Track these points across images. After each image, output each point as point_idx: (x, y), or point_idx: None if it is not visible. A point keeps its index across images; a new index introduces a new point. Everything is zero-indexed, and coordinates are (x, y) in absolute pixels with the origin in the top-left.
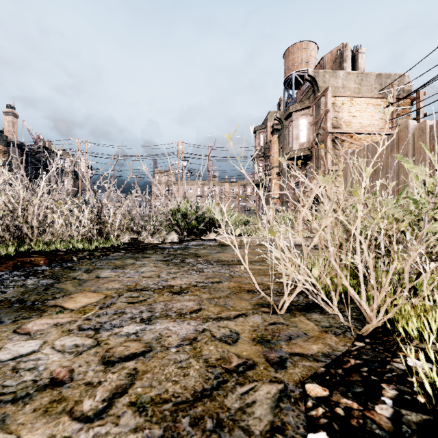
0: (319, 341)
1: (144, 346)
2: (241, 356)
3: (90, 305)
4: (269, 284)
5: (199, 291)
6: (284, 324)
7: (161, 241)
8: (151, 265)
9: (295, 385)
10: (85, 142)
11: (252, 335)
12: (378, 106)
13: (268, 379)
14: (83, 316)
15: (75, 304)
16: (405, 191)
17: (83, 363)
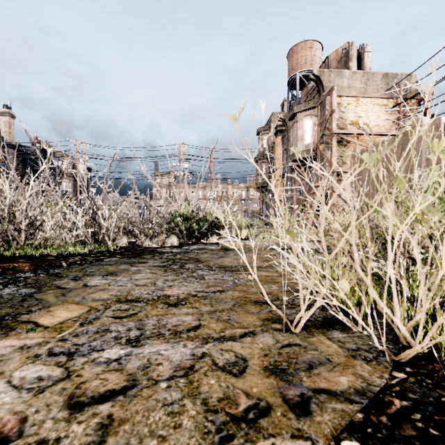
0: (347, 370)
1: (126, 379)
2: (250, 395)
3: (69, 321)
4: (278, 293)
5: (199, 302)
6: (301, 346)
7: (161, 245)
8: (147, 271)
9: (328, 443)
10: (84, 143)
11: (263, 362)
12: (384, 106)
13: (289, 433)
14: (58, 336)
15: (52, 319)
16: (432, 188)
17: (41, 407)
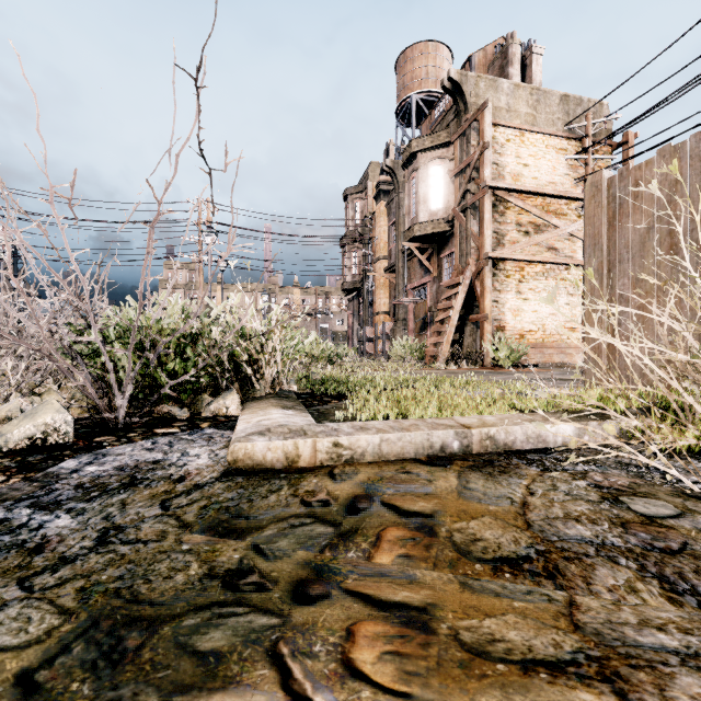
0: None
1: None
2: None
3: None
4: None
5: None
6: None
7: None
8: None
9: None
10: None
11: None
12: (563, 151)
13: None
14: None
15: None
16: None
17: None
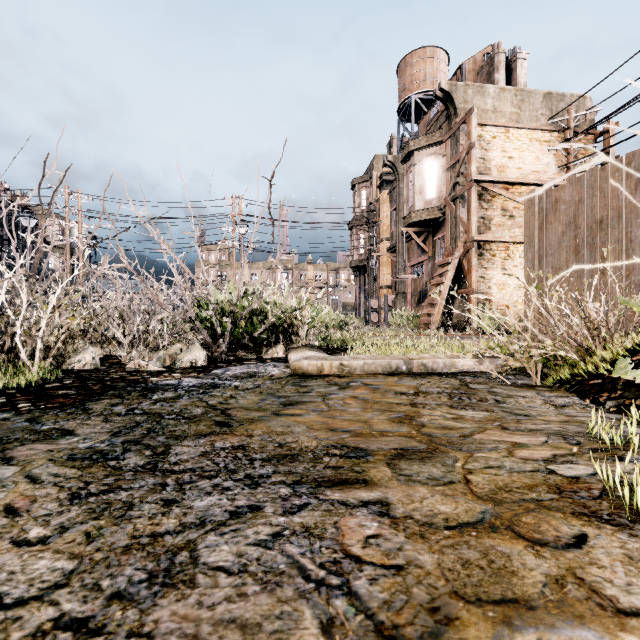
0: None
1: None
2: None
3: None
4: None
5: None
6: None
7: (170, 364)
8: (2, 496)
9: None
10: (78, 192)
11: None
12: (546, 143)
13: None
14: None
15: None
16: None
17: None
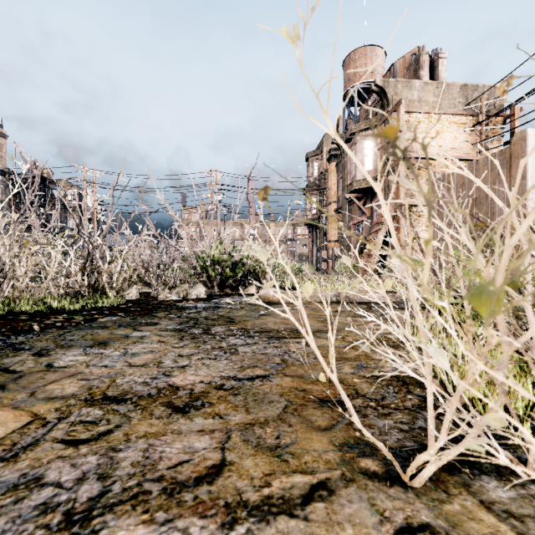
0: None
1: None
2: None
3: None
4: (355, 382)
5: (225, 402)
6: (436, 534)
7: (183, 297)
8: (154, 339)
9: None
10: (93, 169)
11: None
12: (462, 125)
13: None
14: None
15: None
16: None
17: None
